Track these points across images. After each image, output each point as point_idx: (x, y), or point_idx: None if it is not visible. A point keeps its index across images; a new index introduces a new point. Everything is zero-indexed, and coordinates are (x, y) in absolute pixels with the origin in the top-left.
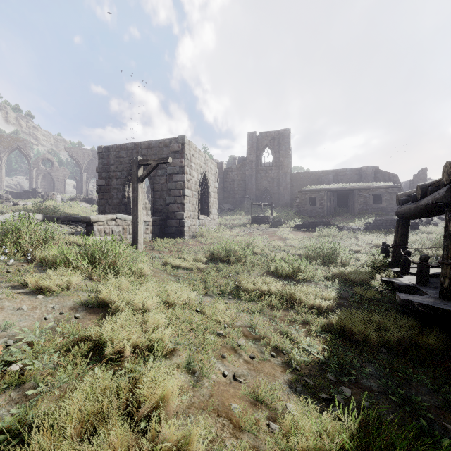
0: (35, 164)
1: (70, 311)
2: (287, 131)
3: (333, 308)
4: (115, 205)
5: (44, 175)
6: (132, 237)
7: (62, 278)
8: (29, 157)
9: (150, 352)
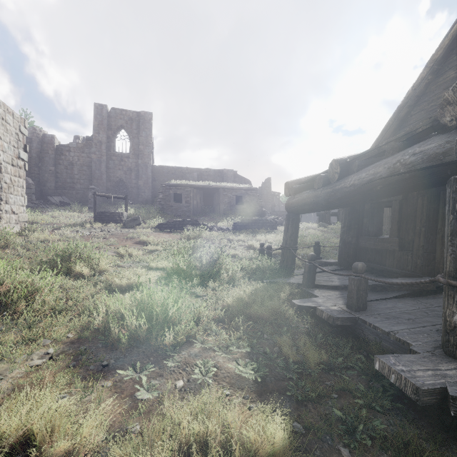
0: None
1: None
2: (149, 115)
3: None
4: None
5: None
6: None
7: None
8: None
9: None
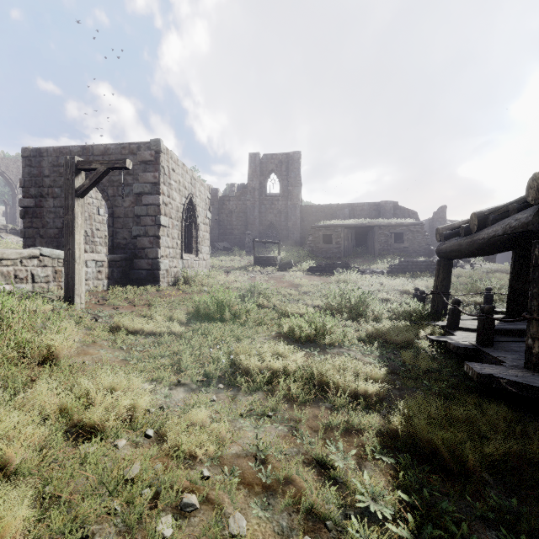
0: None
1: None
2: (297, 154)
3: (386, 394)
4: (51, 237)
5: None
6: (65, 284)
7: None
8: None
9: None
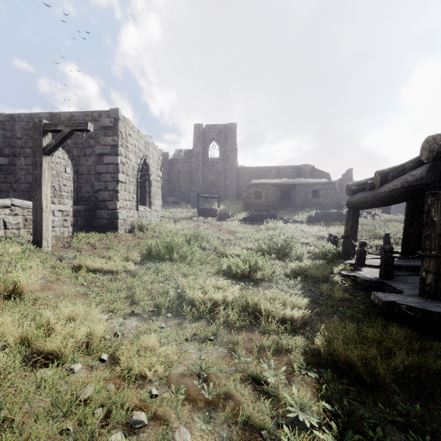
0: None
1: None
2: (234, 125)
3: (308, 319)
4: (23, 191)
5: None
6: (33, 230)
7: None
8: None
9: None
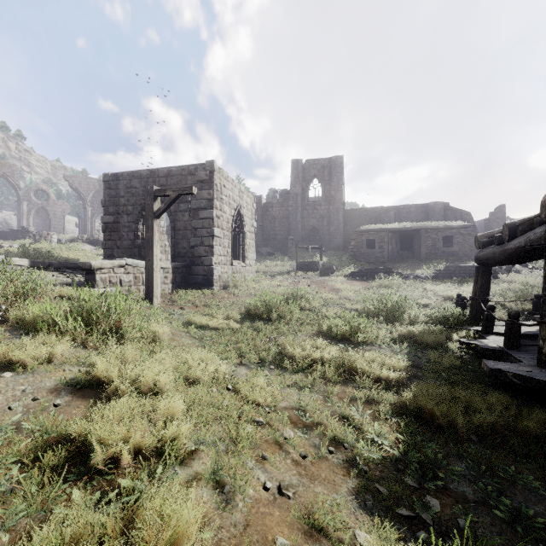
0: (26, 196)
1: (49, 395)
2: (340, 158)
3: (404, 380)
4: (125, 248)
5: (37, 209)
6: (146, 288)
7: (41, 347)
8: (18, 187)
9: (160, 456)
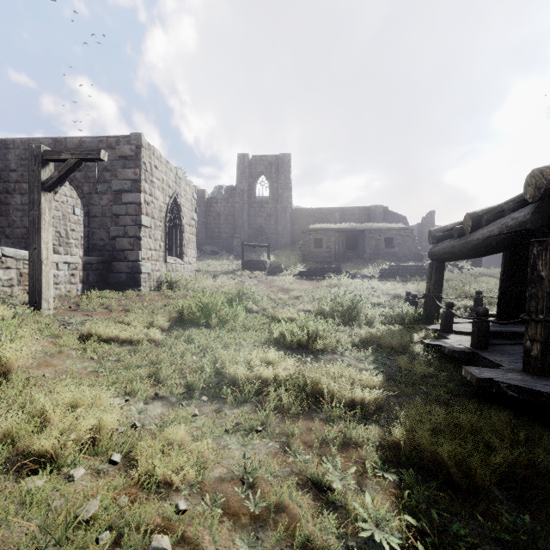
0: None
1: None
2: (287, 156)
3: (384, 402)
4: (18, 237)
5: None
6: (30, 288)
7: None
8: None
9: None
